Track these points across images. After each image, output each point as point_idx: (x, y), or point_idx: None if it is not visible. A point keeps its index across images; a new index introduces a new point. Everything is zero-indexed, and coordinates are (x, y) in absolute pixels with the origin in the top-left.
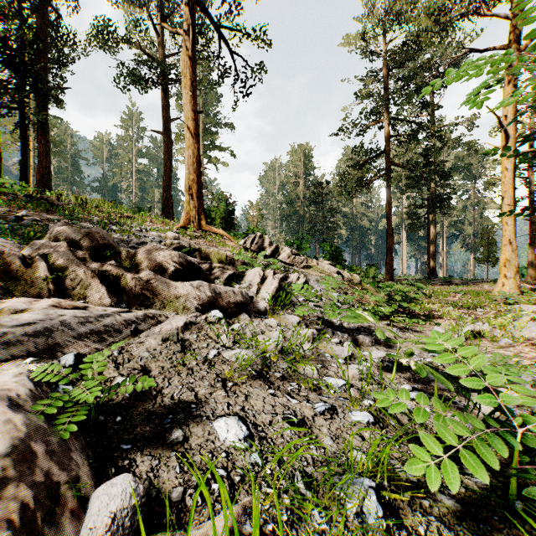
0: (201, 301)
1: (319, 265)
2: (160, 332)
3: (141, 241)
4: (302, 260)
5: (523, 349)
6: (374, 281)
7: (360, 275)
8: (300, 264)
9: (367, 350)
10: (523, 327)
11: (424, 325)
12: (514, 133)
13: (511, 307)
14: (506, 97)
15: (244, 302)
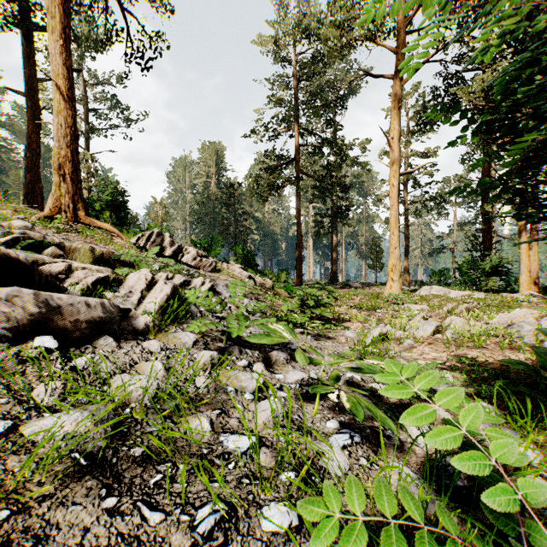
0: (13, 323)
1: (230, 269)
2: None
3: None
4: (210, 262)
5: (425, 349)
6: (286, 286)
7: (272, 279)
8: (207, 267)
9: (282, 371)
10: (418, 326)
11: (335, 330)
12: (399, 155)
13: (401, 307)
14: (393, 123)
15: (109, 319)
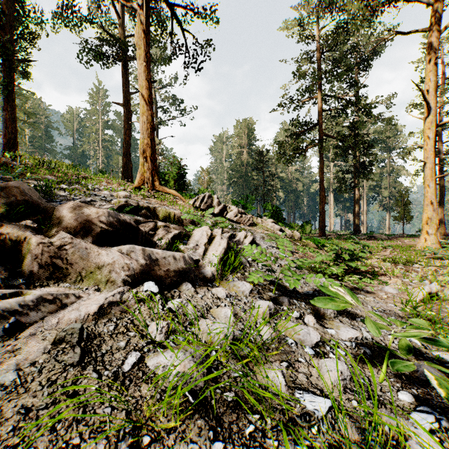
0: (131, 272)
1: (263, 223)
2: (57, 326)
3: (88, 199)
4: (248, 218)
5: None
6: (313, 238)
7: (298, 231)
8: (246, 222)
9: (332, 326)
10: None
11: (372, 284)
12: (435, 106)
13: (444, 263)
14: (428, 74)
15: (188, 269)
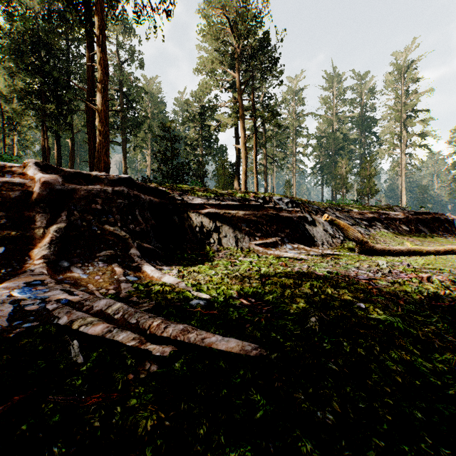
0: None
1: None
2: None
3: None
4: None
5: None
6: None
7: None
8: None
9: None
10: None
11: None
12: None
13: None
14: None
15: None
